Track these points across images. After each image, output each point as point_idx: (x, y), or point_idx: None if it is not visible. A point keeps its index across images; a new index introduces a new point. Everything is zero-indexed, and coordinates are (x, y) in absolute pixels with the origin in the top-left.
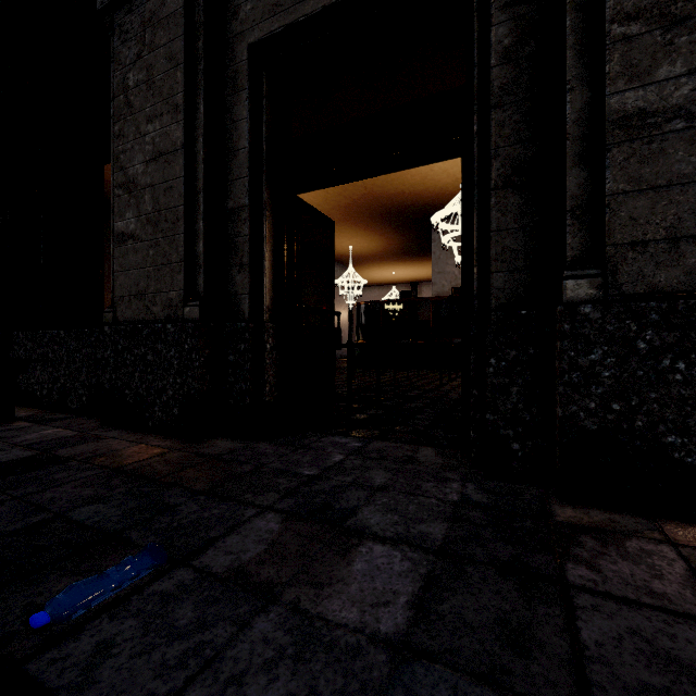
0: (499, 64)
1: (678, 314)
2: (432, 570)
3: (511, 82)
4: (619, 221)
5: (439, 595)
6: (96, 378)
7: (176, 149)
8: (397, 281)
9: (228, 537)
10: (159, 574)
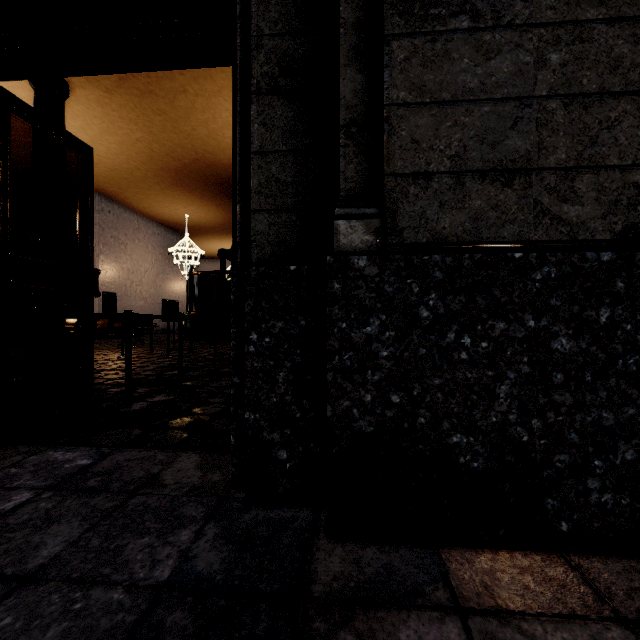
0: None
1: (463, 272)
2: None
3: None
4: (399, 142)
5: None
6: None
7: None
8: None
9: None
10: None
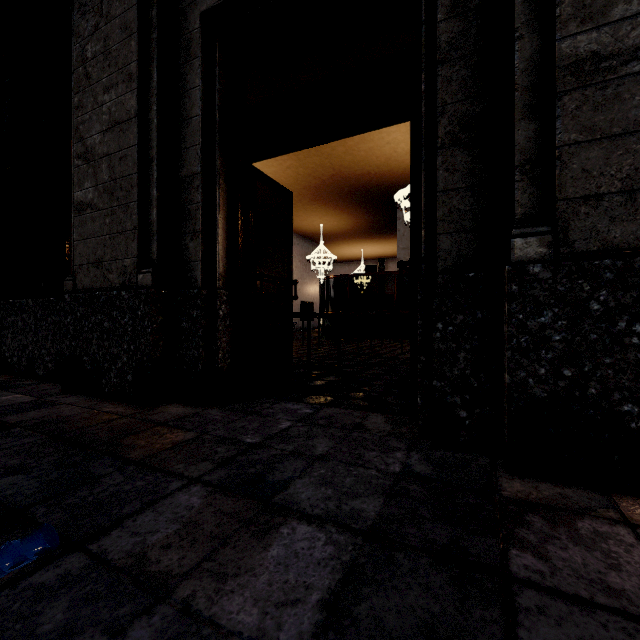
0: (446, 18)
1: (634, 272)
2: (356, 557)
3: (459, 35)
4: (570, 174)
5: (359, 591)
6: (60, 346)
7: (130, 118)
8: (365, 257)
9: (141, 515)
10: (46, 561)
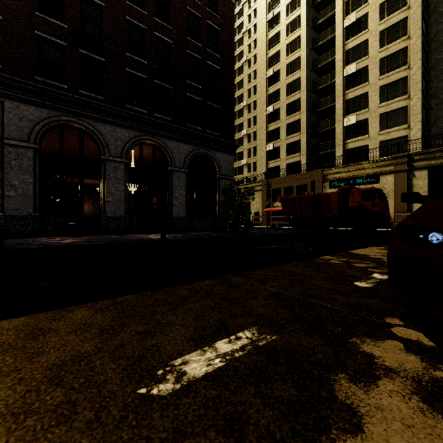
0: None
1: (12, 217)
2: None
3: None
4: (6, 207)
5: None
6: None
7: None
8: None
9: None
10: None
